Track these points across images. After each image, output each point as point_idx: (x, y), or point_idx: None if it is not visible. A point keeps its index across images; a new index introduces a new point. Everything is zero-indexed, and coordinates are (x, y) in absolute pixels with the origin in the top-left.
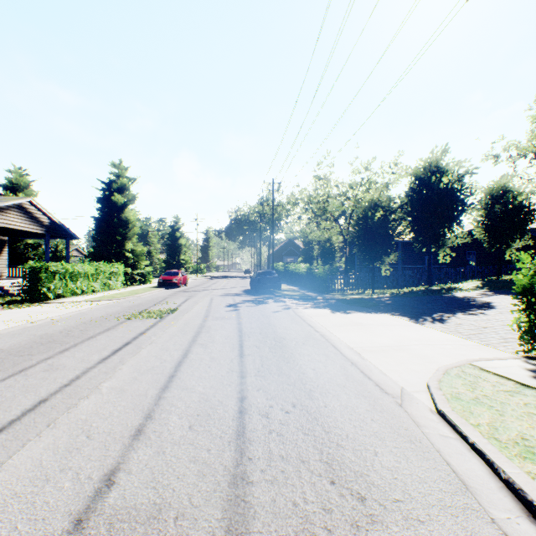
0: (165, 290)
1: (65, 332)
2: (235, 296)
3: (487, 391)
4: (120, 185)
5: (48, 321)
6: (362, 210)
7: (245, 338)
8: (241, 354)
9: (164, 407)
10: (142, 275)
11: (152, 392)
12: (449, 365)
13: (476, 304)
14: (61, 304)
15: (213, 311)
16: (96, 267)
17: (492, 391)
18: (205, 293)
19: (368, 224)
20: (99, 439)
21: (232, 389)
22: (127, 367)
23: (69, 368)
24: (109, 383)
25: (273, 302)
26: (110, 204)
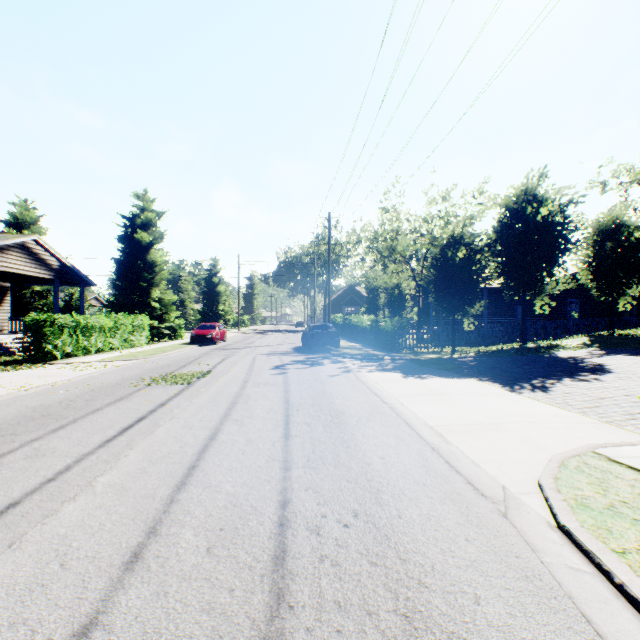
0: (198, 347)
1: (66, 402)
2: (283, 355)
3: (624, 495)
4: (144, 220)
5: (49, 387)
6: (439, 249)
7: (293, 412)
8: (286, 435)
9: (176, 516)
10: (172, 329)
11: (162, 491)
12: (564, 453)
13: (585, 367)
14: (69, 365)
15: (255, 374)
16: (115, 320)
17: (632, 495)
18: (247, 351)
19: (447, 266)
20: (76, 569)
21: (271, 488)
22: (136, 453)
23: (59, 453)
24: (107, 477)
25: (329, 363)
26: (133, 244)
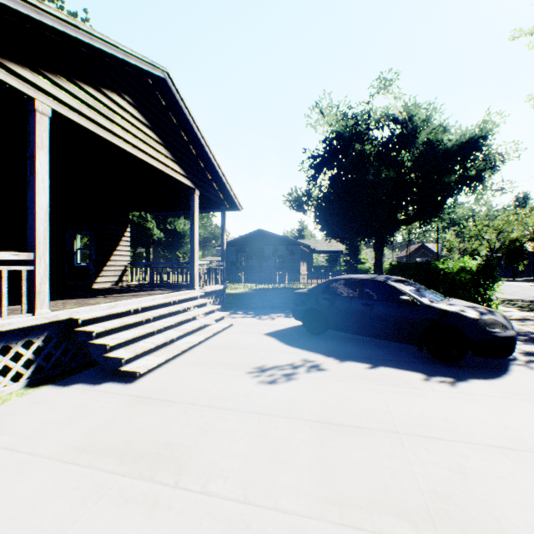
0: None
1: None
2: None
3: None
4: None
5: None
6: (507, 241)
7: None
8: None
9: None
10: None
11: None
12: None
13: None
14: None
15: None
16: None
17: None
18: None
19: (510, 247)
20: None
21: None
22: None
23: None
24: None
25: None
26: None
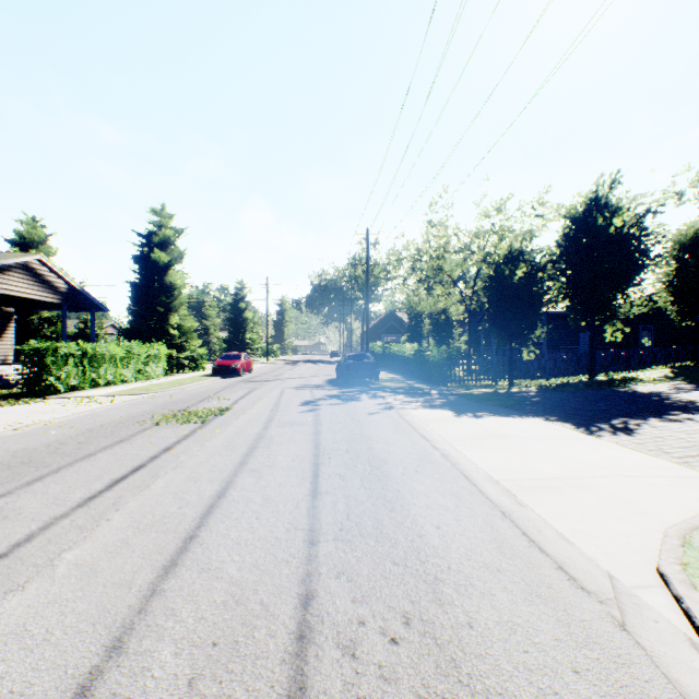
0: (221, 379)
1: (55, 445)
2: (315, 388)
3: None
4: (162, 238)
5: (41, 426)
6: (494, 267)
7: (324, 460)
8: (314, 492)
9: (154, 619)
10: (193, 360)
11: (143, 577)
12: (683, 524)
13: (674, 404)
14: (72, 400)
15: (281, 411)
16: (127, 348)
17: None
18: (274, 384)
19: (503, 286)
20: None
21: (290, 573)
22: (121, 515)
23: (24, 516)
24: (76, 552)
25: (368, 398)
26: (150, 264)
